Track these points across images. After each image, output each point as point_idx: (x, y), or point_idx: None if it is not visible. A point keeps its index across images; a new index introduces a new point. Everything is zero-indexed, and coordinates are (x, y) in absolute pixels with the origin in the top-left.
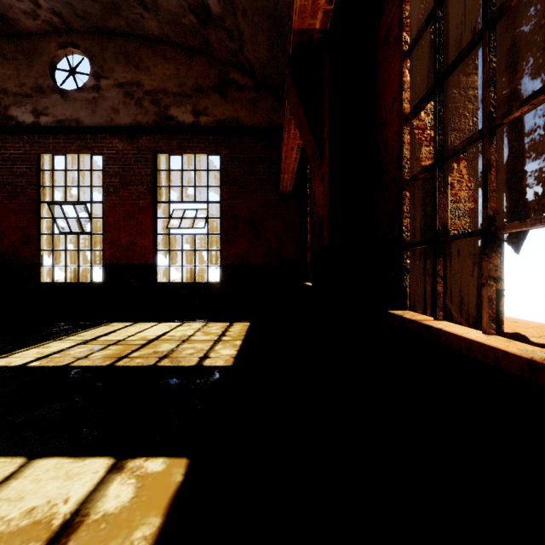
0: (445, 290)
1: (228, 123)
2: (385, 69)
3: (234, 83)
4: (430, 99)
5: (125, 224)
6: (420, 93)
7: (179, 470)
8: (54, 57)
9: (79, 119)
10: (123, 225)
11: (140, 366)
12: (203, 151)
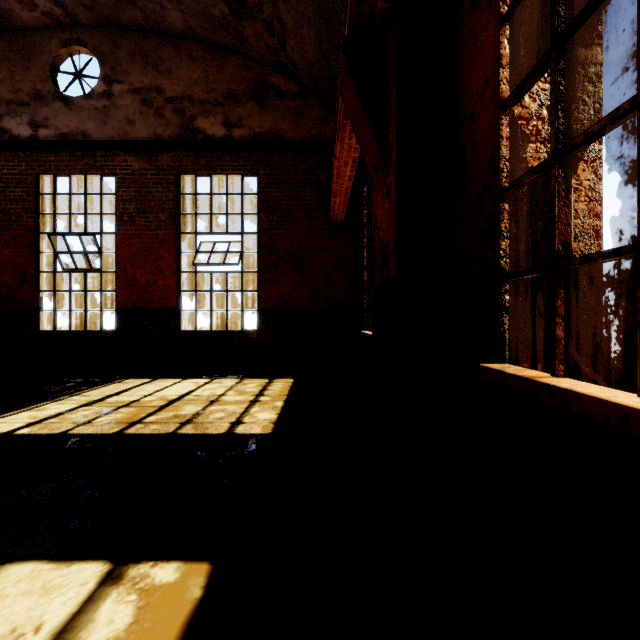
0: (567, 335)
1: (267, 137)
2: (472, 44)
3: (274, 88)
4: (542, 72)
5: (142, 259)
6: (523, 70)
7: (197, 581)
8: (55, 57)
9: (86, 132)
10: (140, 260)
11: (155, 434)
12: (236, 170)
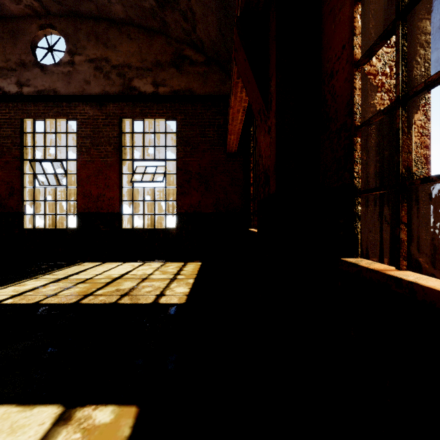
0: (409, 238)
1: (183, 93)
2: (332, 21)
3: (188, 58)
4: (388, 38)
5: (95, 178)
6: (371, 38)
7: (127, 421)
8: (34, 37)
9: (56, 89)
10: (94, 179)
11: (102, 304)
12: (161, 116)
